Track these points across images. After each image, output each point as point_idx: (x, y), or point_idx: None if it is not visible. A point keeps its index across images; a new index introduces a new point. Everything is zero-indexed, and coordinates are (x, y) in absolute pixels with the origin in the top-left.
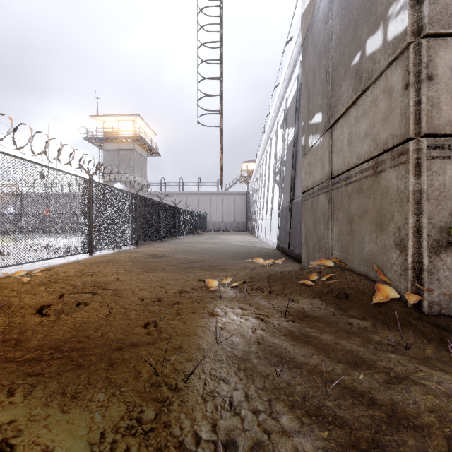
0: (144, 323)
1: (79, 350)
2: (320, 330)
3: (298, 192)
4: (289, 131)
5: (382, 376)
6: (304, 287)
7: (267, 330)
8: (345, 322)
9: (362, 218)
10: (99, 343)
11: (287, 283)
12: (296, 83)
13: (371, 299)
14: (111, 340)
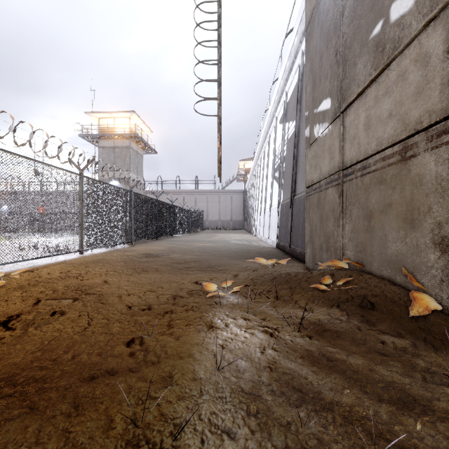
0: (127, 340)
1: (38, 382)
2: (346, 350)
3: (300, 188)
4: (289, 125)
5: (448, 428)
6: (317, 292)
7: (279, 350)
8: (376, 340)
9: (385, 213)
10: (67, 370)
11: (295, 287)
12: (298, 74)
13: (404, 310)
14: (82, 366)
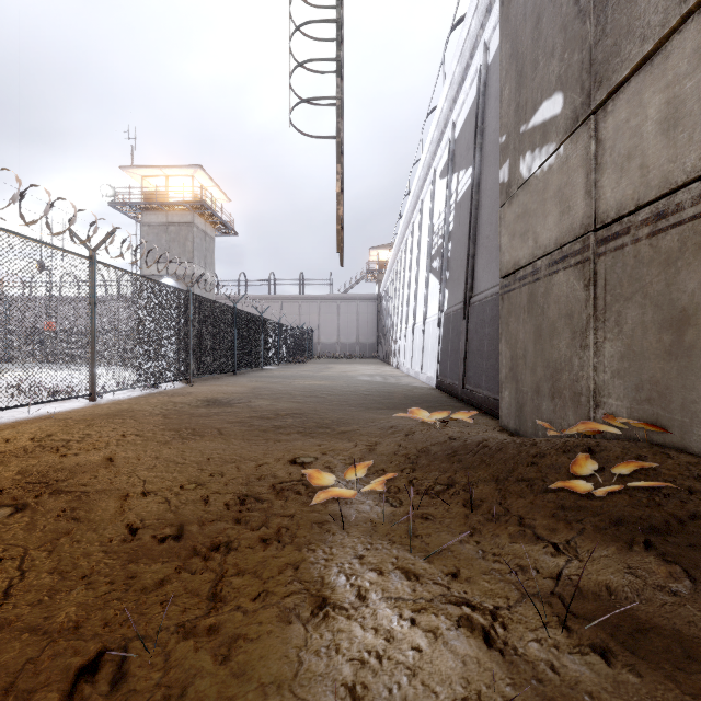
0: (77, 668)
1: None
2: None
3: (483, 282)
4: (459, 176)
5: None
6: (569, 497)
7: None
8: None
9: None
10: None
11: (505, 478)
12: (477, 84)
13: None
14: None
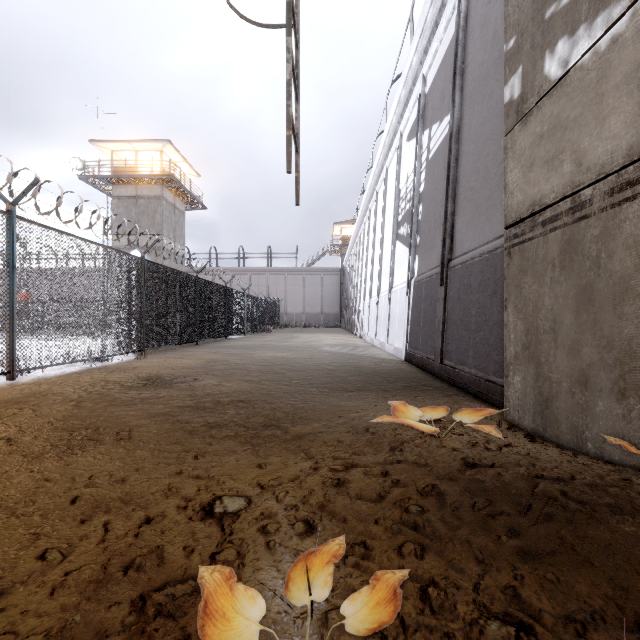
0: None
1: None
2: None
3: (466, 241)
4: (431, 131)
5: None
6: None
7: None
8: None
9: None
10: None
11: None
12: (455, 20)
13: None
14: None
